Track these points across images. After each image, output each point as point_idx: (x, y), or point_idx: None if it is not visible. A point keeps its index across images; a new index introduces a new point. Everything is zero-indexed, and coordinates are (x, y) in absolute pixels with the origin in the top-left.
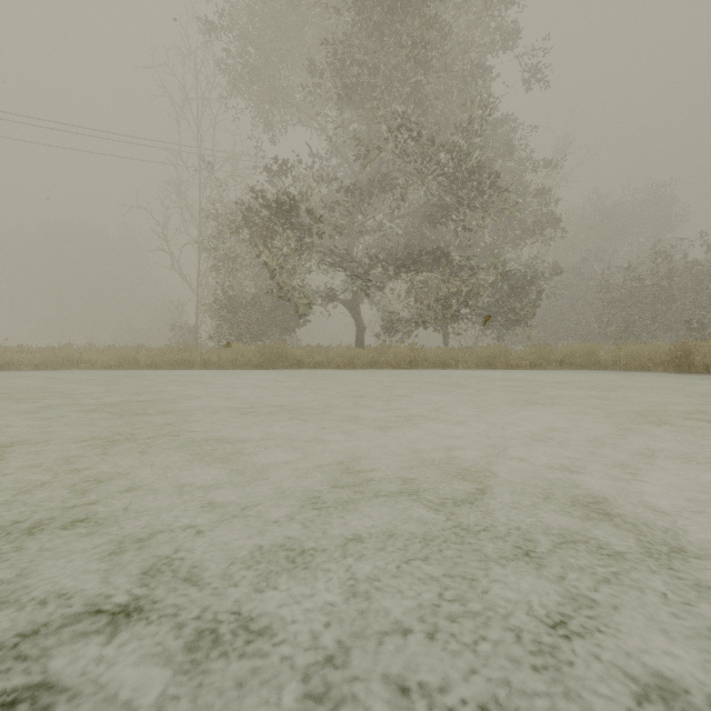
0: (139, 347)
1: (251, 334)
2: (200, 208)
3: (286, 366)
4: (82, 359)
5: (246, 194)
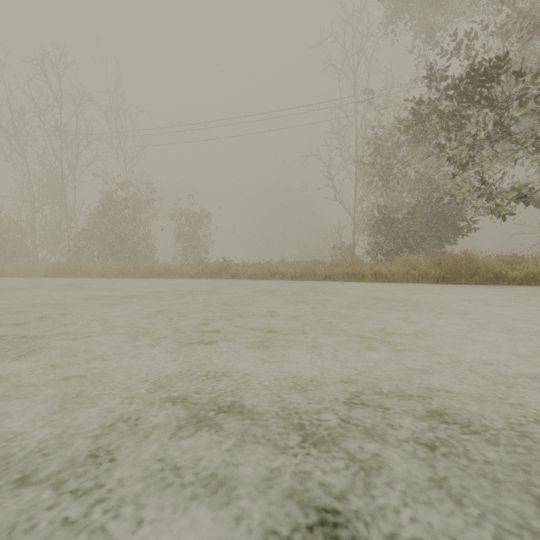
0: (314, 261)
1: (407, 248)
2: (356, 144)
3: (476, 280)
4: (277, 271)
5: (396, 122)
